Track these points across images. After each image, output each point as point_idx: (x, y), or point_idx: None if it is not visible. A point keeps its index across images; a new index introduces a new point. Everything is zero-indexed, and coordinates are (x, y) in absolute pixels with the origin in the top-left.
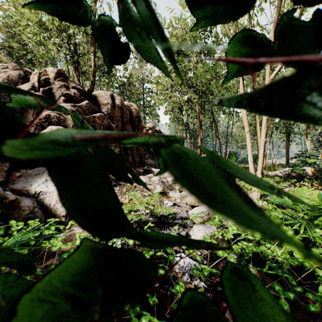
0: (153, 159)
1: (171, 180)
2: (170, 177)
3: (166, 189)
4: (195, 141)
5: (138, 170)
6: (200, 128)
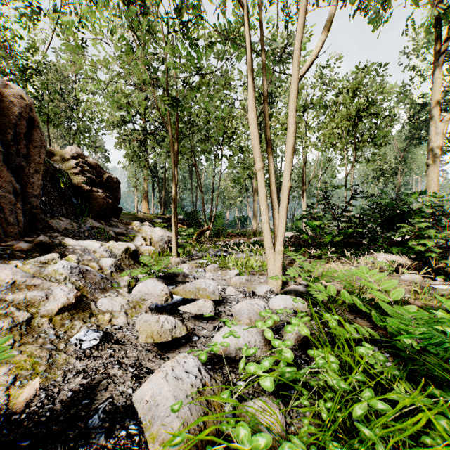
0: (77, 218)
1: (112, 264)
2: (109, 258)
3: (92, 292)
4: (168, 196)
5: (13, 246)
6: (176, 165)
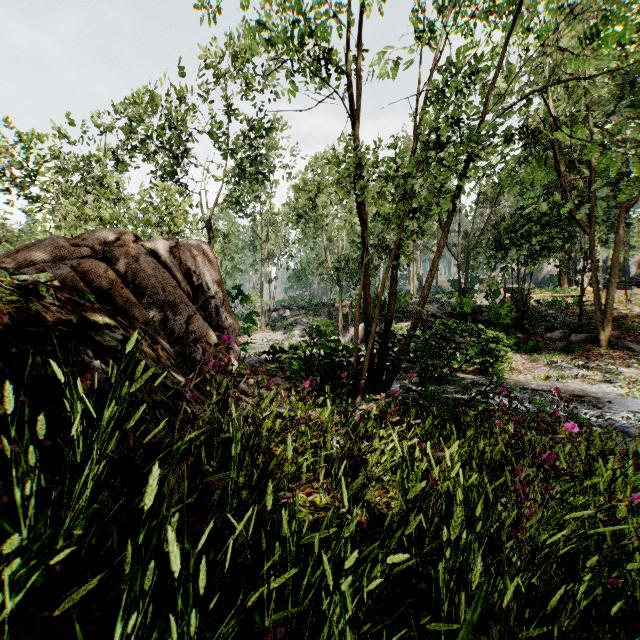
0: None
1: None
2: None
3: None
4: None
5: None
6: None
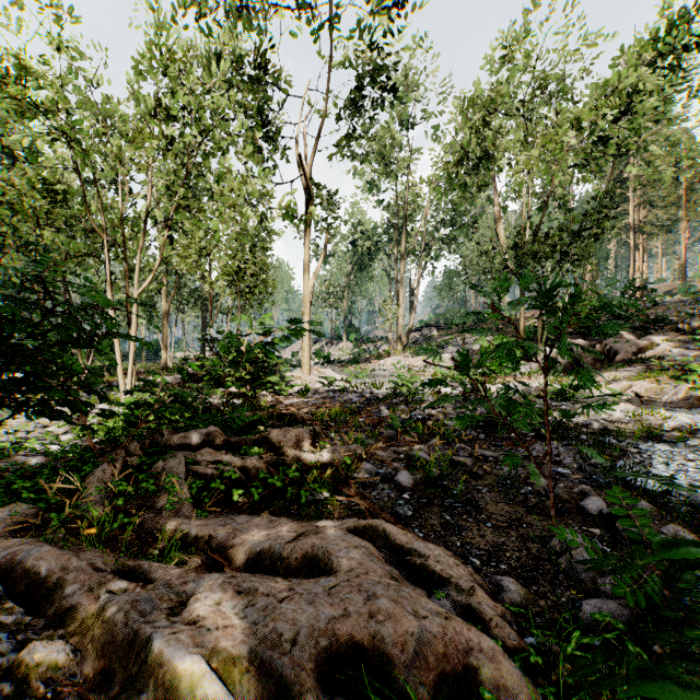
0: None
1: None
2: None
3: None
4: None
5: None
6: None
